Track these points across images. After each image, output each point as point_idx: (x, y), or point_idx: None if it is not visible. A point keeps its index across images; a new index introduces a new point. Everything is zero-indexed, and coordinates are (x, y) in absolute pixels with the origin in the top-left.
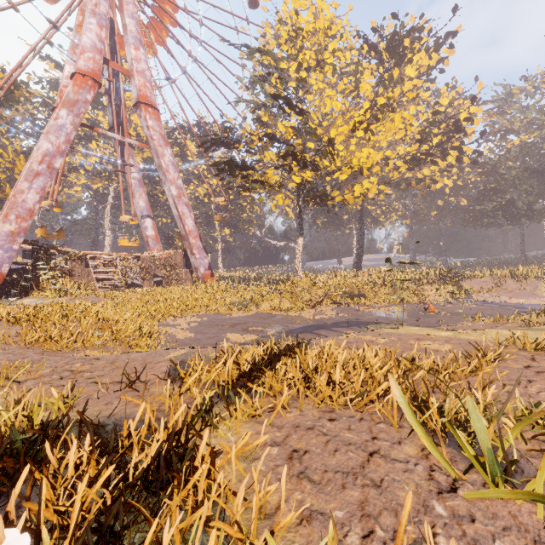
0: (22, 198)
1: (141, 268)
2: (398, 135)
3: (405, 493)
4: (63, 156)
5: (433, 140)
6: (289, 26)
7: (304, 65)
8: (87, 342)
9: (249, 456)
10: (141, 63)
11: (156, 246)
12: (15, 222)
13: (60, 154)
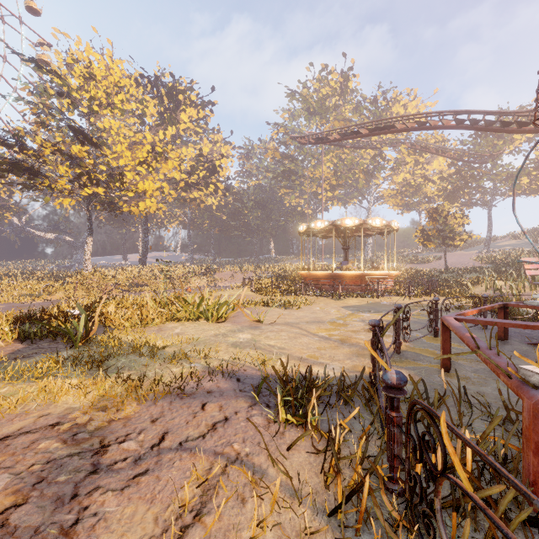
0: None
1: None
2: (171, 175)
3: None
4: None
5: (200, 174)
6: (82, 68)
7: (96, 102)
8: None
9: None
10: None
11: None
12: None
13: None
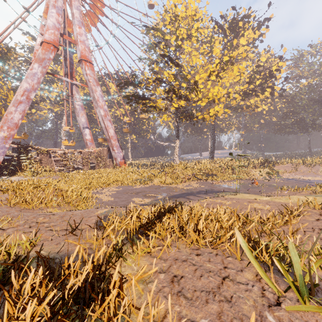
0: (11, 117)
1: (83, 158)
2: (236, 79)
3: (247, 306)
4: (36, 91)
5: (256, 82)
6: (170, 14)
7: (180, 37)
8: (48, 204)
9: (145, 280)
10: (83, 36)
11: (91, 145)
12: (7, 131)
13: (34, 90)
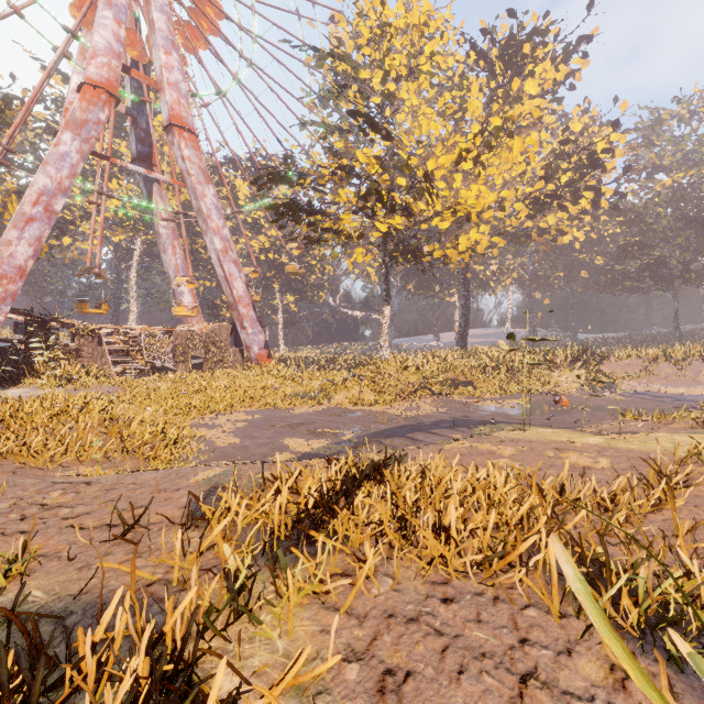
0: (9, 252)
1: (174, 347)
2: (518, 169)
3: None
4: (66, 195)
5: (562, 179)
6: (371, 21)
7: (392, 75)
8: (84, 453)
9: (306, 688)
10: (174, 72)
11: (195, 317)
12: None
13: (63, 193)
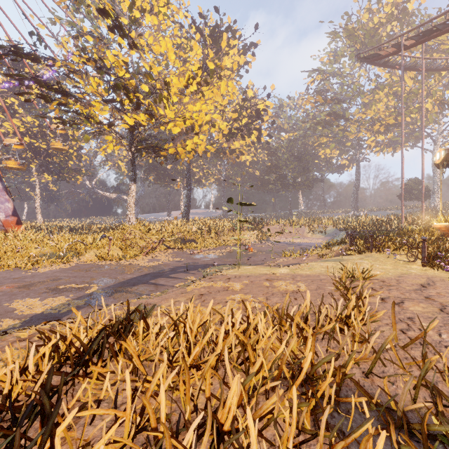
0: None
1: None
2: (224, 102)
3: None
4: None
5: (243, 121)
6: None
7: (137, 4)
8: None
9: None
10: None
11: None
12: None
13: None
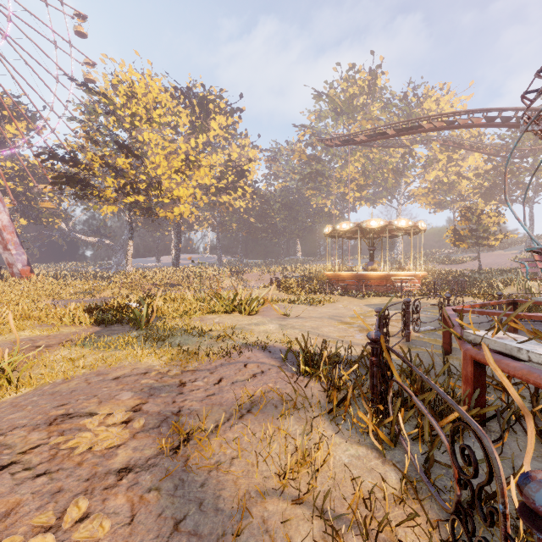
0: None
1: None
2: (203, 181)
3: None
4: None
5: (229, 178)
6: (126, 88)
7: (137, 118)
8: None
9: None
10: None
11: None
12: None
13: None
